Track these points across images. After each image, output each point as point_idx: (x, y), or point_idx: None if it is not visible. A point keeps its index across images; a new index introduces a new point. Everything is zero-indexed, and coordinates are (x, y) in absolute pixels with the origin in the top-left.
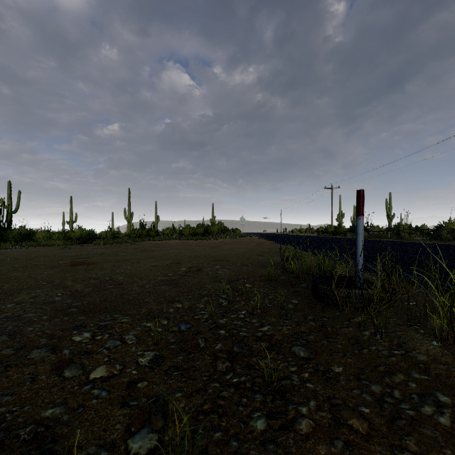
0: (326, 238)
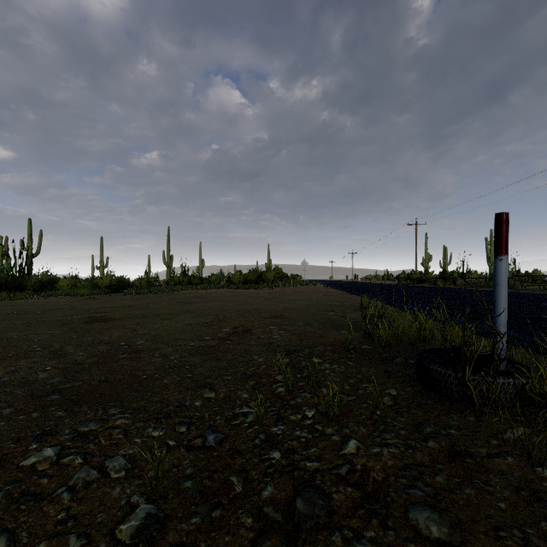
0: (411, 287)
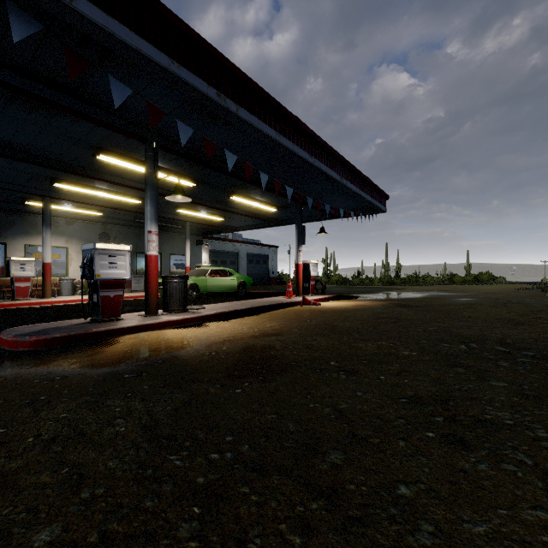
0: None
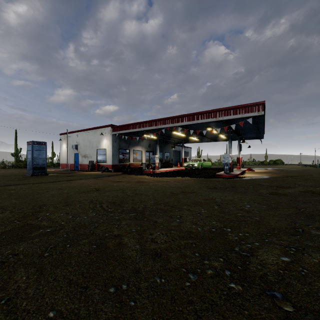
0: None
